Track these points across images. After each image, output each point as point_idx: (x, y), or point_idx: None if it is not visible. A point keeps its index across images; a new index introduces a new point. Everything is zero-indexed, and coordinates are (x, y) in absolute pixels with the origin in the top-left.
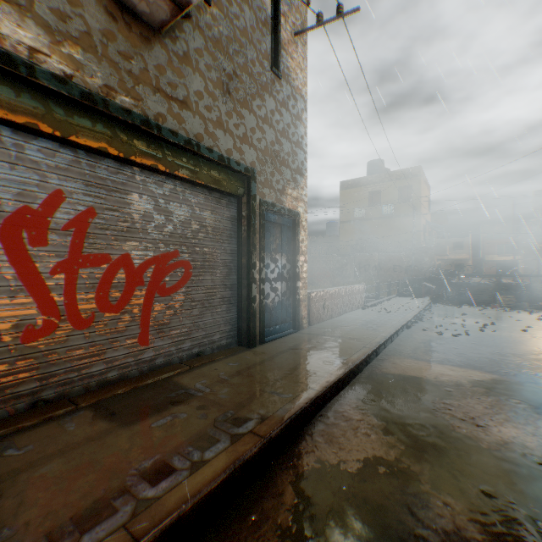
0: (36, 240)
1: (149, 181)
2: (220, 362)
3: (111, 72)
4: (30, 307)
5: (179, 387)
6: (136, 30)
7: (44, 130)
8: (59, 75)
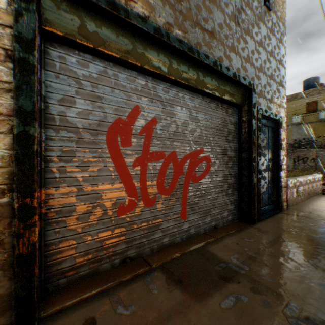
0: (124, 142)
1: (186, 97)
2: (236, 236)
3: (170, 12)
4: (121, 190)
5: (218, 259)
6: None
7: (130, 62)
8: (142, 16)
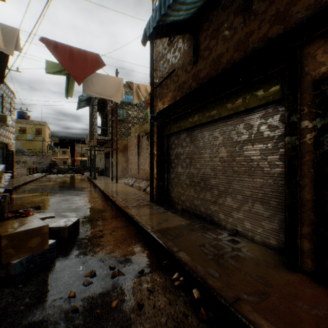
0: None
1: None
2: None
3: None
4: None
5: None
6: None
7: None
8: None
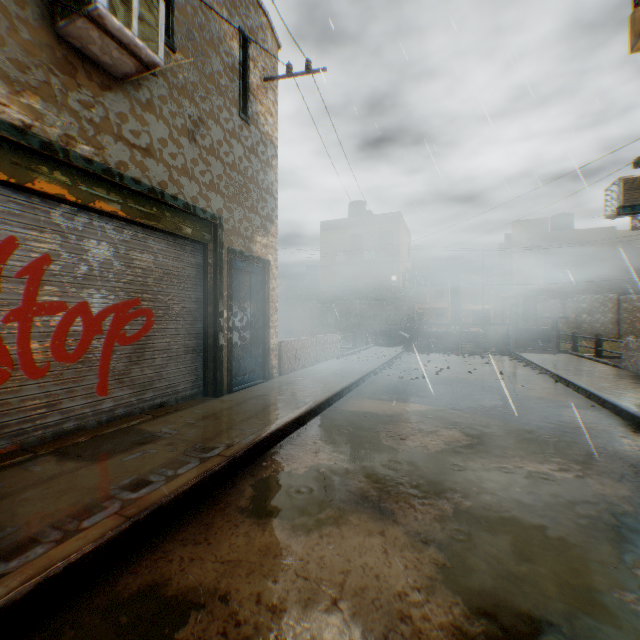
0: None
1: (109, 227)
2: (186, 411)
3: (72, 121)
4: None
5: (145, 432)
6: (98, 79)
7: None
8: (20, 126)
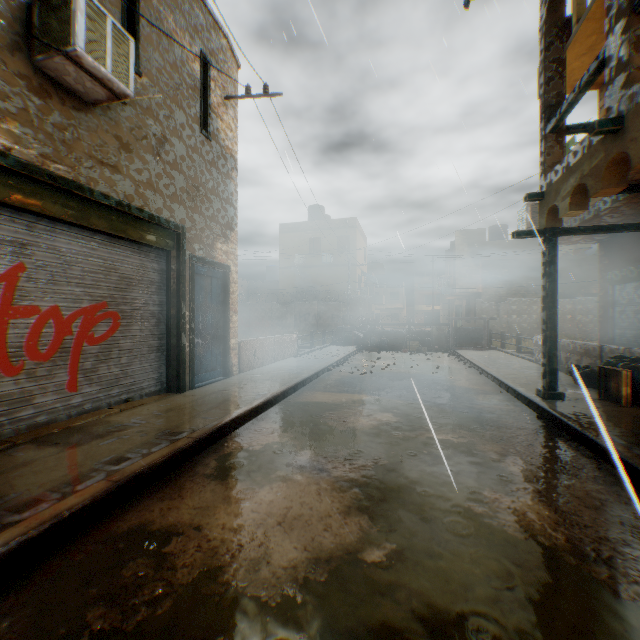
0: None
1: (78, 237)
2: (151, 405)
3: (47, 142)
4: None
5: (116, 423)
6: (71, 104)
7: None
8: (1, 149)
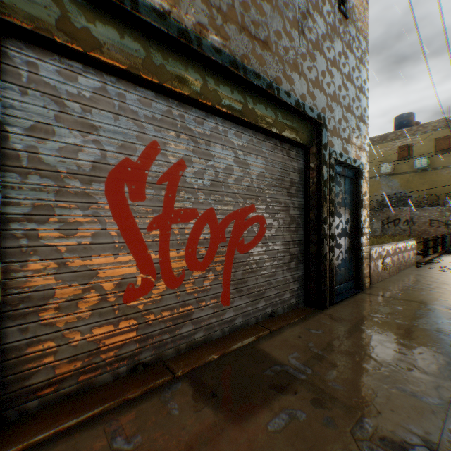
0: (135, 194)
1: (229, 132)
2: (299, 327)
3: (202, 9)
4: (130, 265)
5: (272, 360)
6: None
7: (142, 76)
8: (158, 10)
